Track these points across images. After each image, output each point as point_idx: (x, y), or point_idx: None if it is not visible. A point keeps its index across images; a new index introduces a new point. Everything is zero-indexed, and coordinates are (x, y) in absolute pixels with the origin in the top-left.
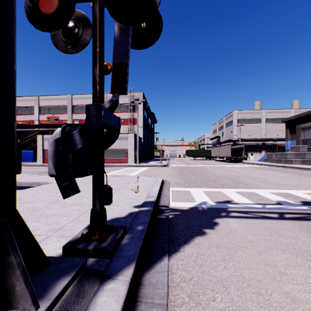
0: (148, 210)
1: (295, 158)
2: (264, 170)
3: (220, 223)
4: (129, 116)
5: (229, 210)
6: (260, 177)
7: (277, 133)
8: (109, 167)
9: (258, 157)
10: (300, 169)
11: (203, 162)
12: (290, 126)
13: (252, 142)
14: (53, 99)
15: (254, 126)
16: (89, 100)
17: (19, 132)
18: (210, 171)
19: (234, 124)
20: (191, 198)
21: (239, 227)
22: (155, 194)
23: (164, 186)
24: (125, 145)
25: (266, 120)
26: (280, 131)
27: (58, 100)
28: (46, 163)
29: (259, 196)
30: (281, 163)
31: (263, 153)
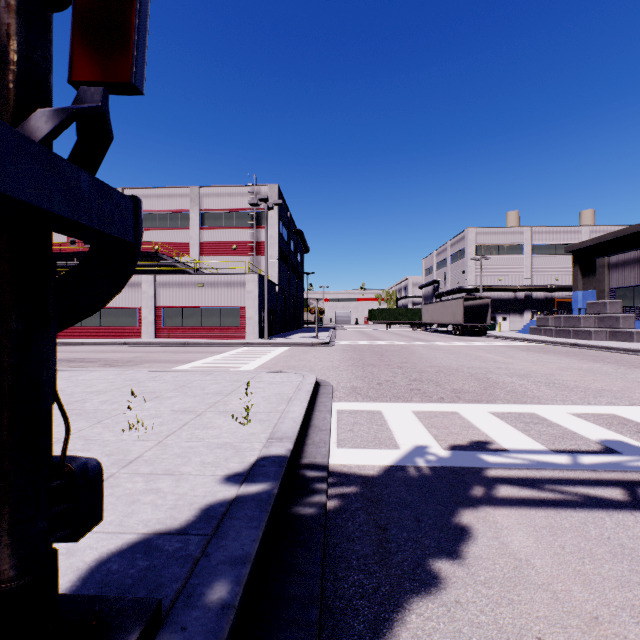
0: (263, 496)
1: (596, 327)
2: (536, 353)
3: (477, 529)
4: (250, 237)
5: (490, 475)
6: (534, 370)
7: (555, 275)
8: (202, 348)
9: (517, 325)
10: (611, 351)
11: (405, 334)
12: (582, 261)
13: (505, 293)
14: None
15: (510, 260)
16: (161, 202)
17: None
18: (423, 356)
19: (470, 256)
20: (387, 435)
21: (534, 546)
22: (293, 428)
23: (319, 400)
24: (239, 299)
25: (533, 249)
26: (561, 272)
27: None
28: (62, 337)
29: (551, 425)
30: (568, 336)
31: (526, 316)
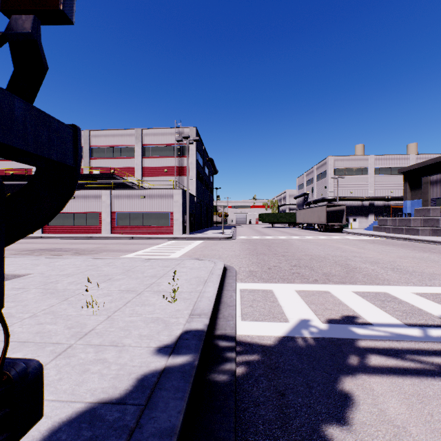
0: (186, 368)
1: (422, 226)
2: (380, 245)
3: (358, 396)
4: (176, 164)
5: (361, 345)
6: (381, 258)
7: (390, 189)
8: (143, 241)
9: (363, 224)
10: (434, 243)
11: (285, 231)
12: (410, 179)
13: (355, 201)
14: None
15: (358, 178)
16: (115, 139)
17: (9, 186)
18: (299, 247)
19: (330, 176)
20: (278, 310)
21: (407, 413)
22: (209, 306)
23: (227, 281)
24: (169, 206)
25: (375, 171)
26: (395, 187)
27: None
28: (47, 233)
29: (401, 302)
30: (401, 233)
31: (370, 218)
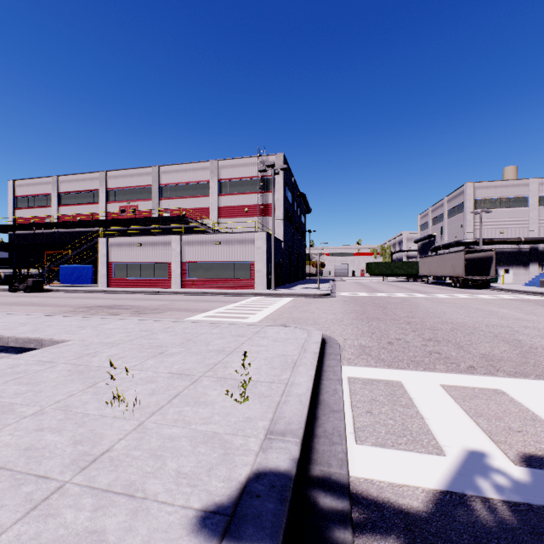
0: None
1: None
2: None
3: None
4: (259, 201)
5: None
6: None
7: None
8: (217, 298)
9: (521, 277)
10: None
11: (403, 286)
12: None
13: (507, 245)
14: (129, 175)
15: (513, 212)
16: (187, 175)
17: (76, 234)
18: (429, 310)
19: (468, 210)
20: (419, 425)
21: None
22: (299, 414)
23: (327, 363)
24: (249, 254)
25: (540, 200)
26: None
27: (137, 177)
28: (113, 286)
29: None
30: None
31: (532, 268)
